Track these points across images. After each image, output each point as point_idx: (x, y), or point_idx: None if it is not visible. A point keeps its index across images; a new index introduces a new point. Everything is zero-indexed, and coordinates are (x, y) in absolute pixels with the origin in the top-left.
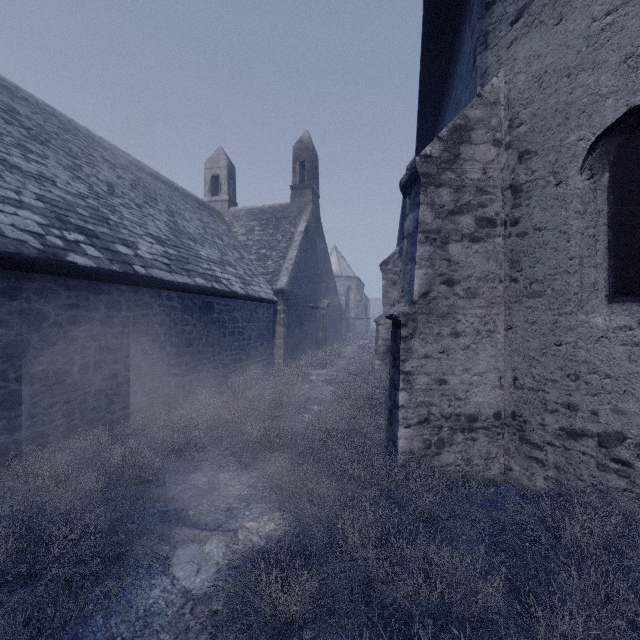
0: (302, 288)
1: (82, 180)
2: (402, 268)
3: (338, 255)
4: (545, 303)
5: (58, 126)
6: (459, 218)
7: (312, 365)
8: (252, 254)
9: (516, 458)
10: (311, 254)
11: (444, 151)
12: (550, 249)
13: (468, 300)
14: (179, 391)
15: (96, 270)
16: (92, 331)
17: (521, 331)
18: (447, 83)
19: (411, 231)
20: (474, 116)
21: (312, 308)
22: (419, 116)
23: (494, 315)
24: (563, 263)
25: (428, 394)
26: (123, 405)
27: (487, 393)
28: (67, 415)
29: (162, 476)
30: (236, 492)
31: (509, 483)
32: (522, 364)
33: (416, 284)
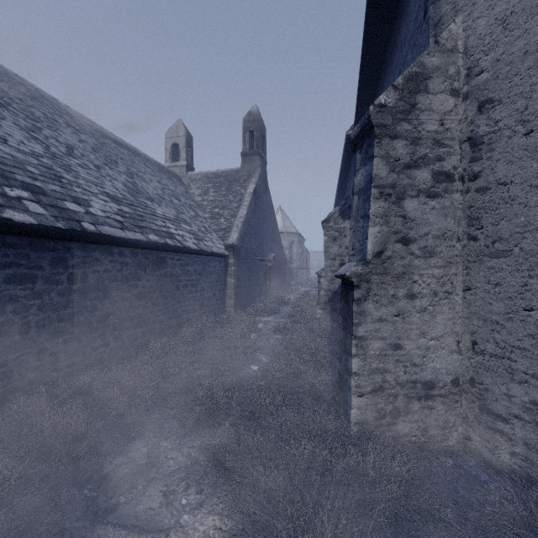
0: (251, 243)
1: (39, 141)
2: (352, 225)
3: (283, 214)
4: (511, 263)
5: (24, 93)
6: (415, 172)
7: (260, 312)
8: (206, 213)
9: (475, 427)
10: (259, 213)
11: (399, 100)
12: (518, 205)
13: (424, 259)
14: (131, 343)
15: (37, 227)
16: (34, 289)
17: (481, 293)
18: (388, 49)
19: (363, 186)
20: (431, 64)
21: (260, 261)
22: (360, 83)
23: (452, 275)
24: (535, 220)
25: (382, 360)
26: (70, 362)
27: (444, 358)
28: (4, 378)
29: (97, 448)
30: (176, 467)
31: (467, 453)
32: (483, 328)
33: (370, 242)
